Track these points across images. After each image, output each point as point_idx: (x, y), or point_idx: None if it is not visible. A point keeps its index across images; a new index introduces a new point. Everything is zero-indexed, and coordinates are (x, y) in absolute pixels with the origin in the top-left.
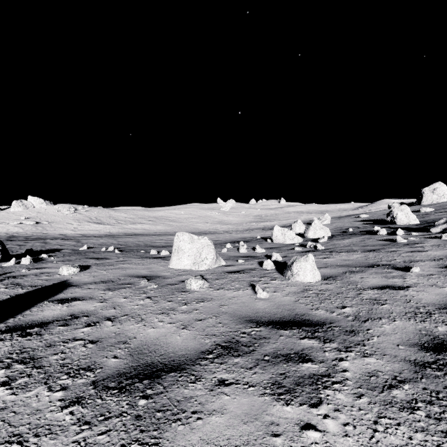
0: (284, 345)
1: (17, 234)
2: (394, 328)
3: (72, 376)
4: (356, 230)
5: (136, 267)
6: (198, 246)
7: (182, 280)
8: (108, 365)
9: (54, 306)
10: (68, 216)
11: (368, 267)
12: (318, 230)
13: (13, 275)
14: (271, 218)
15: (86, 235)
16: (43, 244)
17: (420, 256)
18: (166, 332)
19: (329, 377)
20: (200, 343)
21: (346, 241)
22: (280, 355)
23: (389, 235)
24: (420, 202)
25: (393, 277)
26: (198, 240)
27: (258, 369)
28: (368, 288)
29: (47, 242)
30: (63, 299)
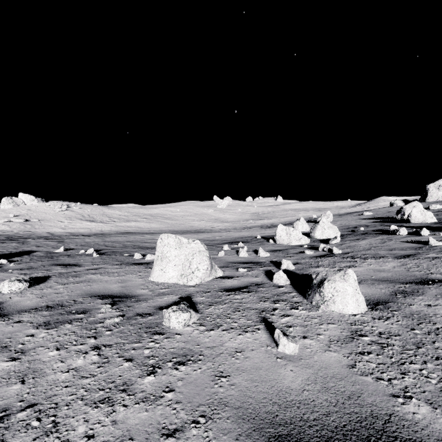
0: None
1: (2, 232)
2: None
3: None
4: (366, 228)
5: (108, 279)
6: (187, 252)
7: (161, 305)
8: None
9: None
10: (59, 214)
11: (421, 284)
12: (327, 229)
13: None
14: (268, 216)
15: (75, 233)
16: (20, 244)
17: None
18: None
19: None
20: None
21: (363, 242)
22: None
23: (411, 236)
24: (425, 199)
25: None
26: (187, 244)
27: None
28: None
29: (25, 242)
30: None
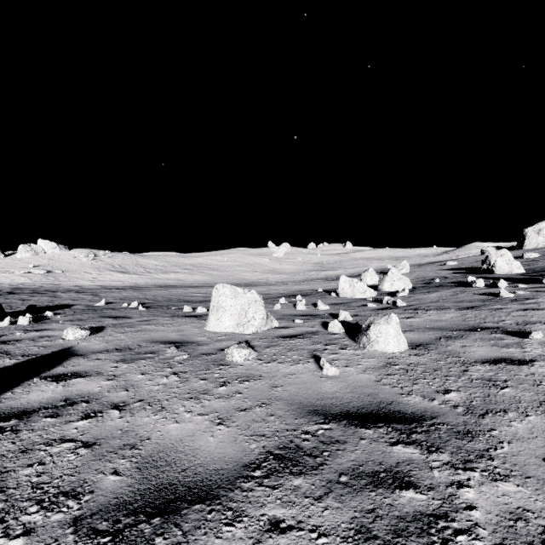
0: (368, 455)
1: (23, 285)
2: (531, 428)
3: (46, 508)
4: (444, 280)
5: (163, 329)
6: (243, 302)
7: (222, 348)
8: (103, 488)
9: (46, 385)
10: (85, 264)
11: (469, 331)
12: (396, 280)
13: (4, 340)
14: (334, 266)
15: (107, 286)
16: (52, 298)
17: (537, 316)
18: (194, 430)
19: (447, 520)
20: (243, 449)
21: (433, 295)
22: (364, 475)
23: (488, 288)
24: (522, 246)
25: (507, 346)
26: (243, 294)
27: (332, 500)
28: (476, 361)
29: (57, 296)
30: (60, 374)
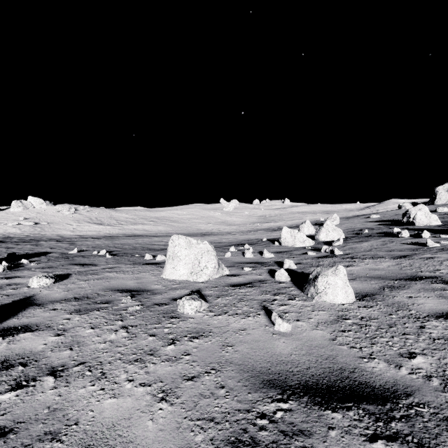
0: None
1: (14, 235)
2: None
3: None
4: (371, 231)
5: (123, 276)
6: (196, 252)
7: (175, 297)
8: None
9: None
10: (67, 217)
11: (409, 281)
12: (331, 231)
13: None
14: (275, 219)
15: (85, 236)
16: (34, 246)
17: None
18: (132, 409)
19: None
20: (186, 444)
21: (365, 244)
22: None
23: (413, 238)
24: (434, 202)
25: None
26: (196, 245)
27: None
28: (429, 315)
29: (38, 244)
30: (10, 328)
